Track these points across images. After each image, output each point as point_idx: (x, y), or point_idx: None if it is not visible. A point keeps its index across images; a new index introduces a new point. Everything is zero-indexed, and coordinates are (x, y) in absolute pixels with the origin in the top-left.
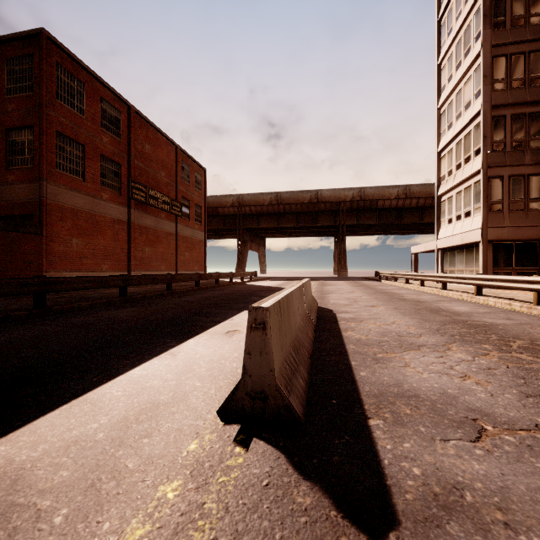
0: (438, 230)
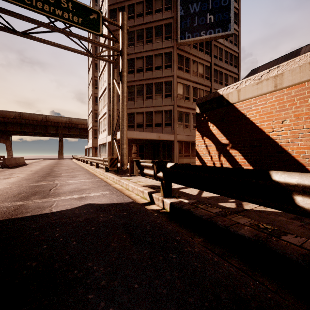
0: (88, 142)
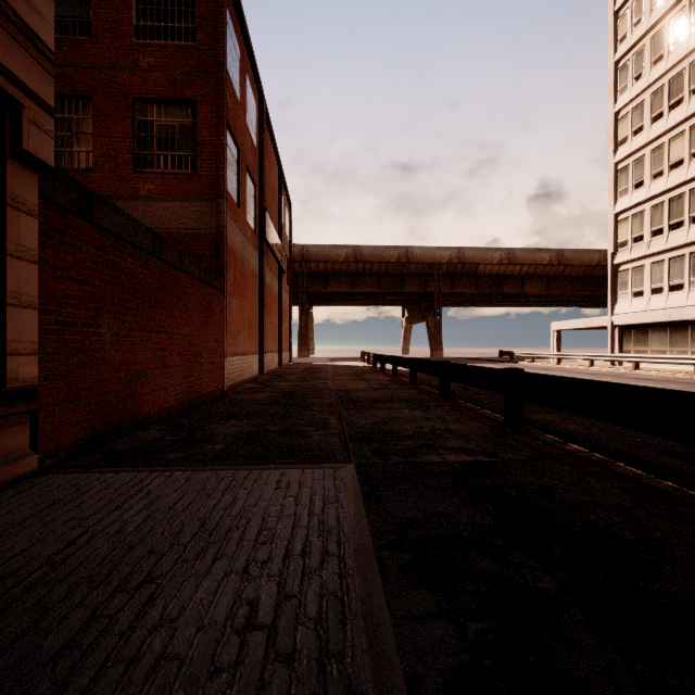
0: (614, 304)
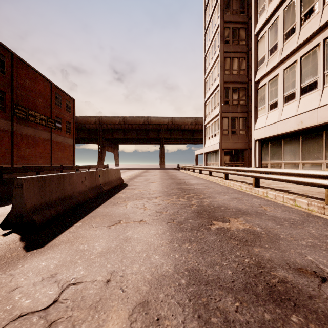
0: (205, 143)
